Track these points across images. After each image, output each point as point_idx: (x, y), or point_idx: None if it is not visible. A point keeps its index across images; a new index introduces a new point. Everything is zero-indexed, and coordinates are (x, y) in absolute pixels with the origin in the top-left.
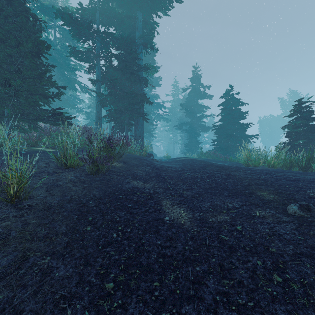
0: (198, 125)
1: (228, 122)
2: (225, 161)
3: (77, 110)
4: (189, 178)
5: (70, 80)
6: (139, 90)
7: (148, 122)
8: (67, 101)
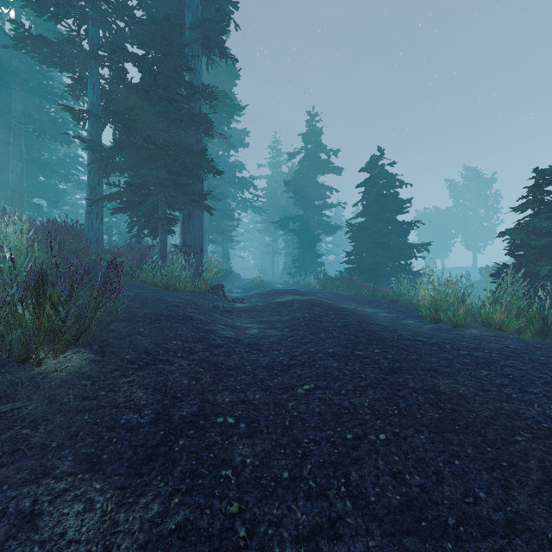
0: (317, 221)
1: (375, 218)
2: (377, 301)
3: (78, 186)
4: (315, 423)
5: (56, 123)
6: (192, 143)
7: (222, 215)
8: (50, 166)
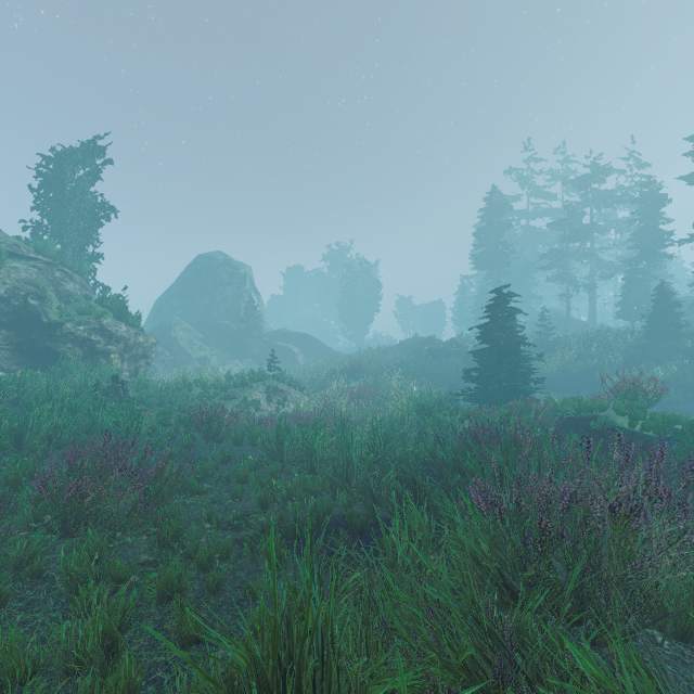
0: None
1: None
2: None
3: None
4: None
5: None
6: None
7: None
8: None
